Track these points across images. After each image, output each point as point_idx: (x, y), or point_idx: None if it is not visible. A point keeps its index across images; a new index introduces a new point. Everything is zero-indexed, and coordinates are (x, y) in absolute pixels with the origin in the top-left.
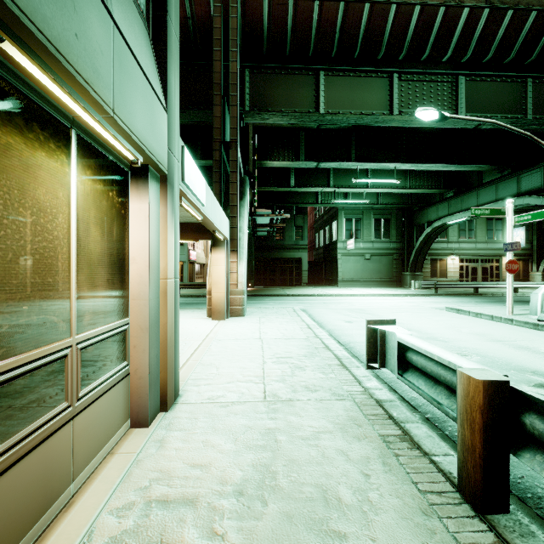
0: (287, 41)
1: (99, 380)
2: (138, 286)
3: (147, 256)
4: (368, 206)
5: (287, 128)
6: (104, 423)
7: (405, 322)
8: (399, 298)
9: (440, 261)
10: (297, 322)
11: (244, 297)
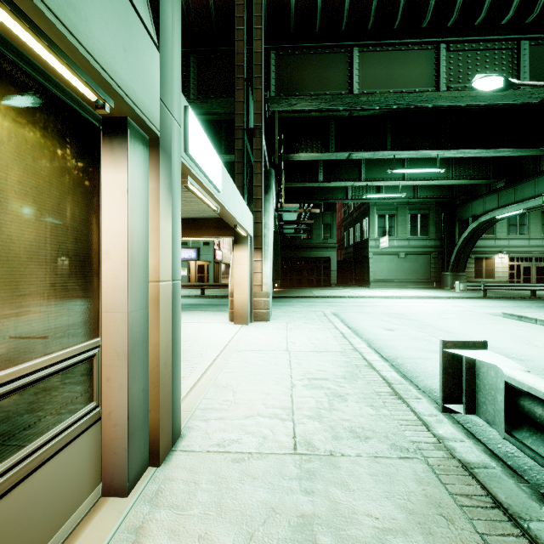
0: (317, 14)
1: (32, 445)
2: (112, 293)
3: (125, 249)
4: (403, 201)
5: (316, 118)
6: (43, 510)
7: (459, 331)
8: (442, 301)
9: (486, 260)
10: (329, 329)
11: (269, 299)
